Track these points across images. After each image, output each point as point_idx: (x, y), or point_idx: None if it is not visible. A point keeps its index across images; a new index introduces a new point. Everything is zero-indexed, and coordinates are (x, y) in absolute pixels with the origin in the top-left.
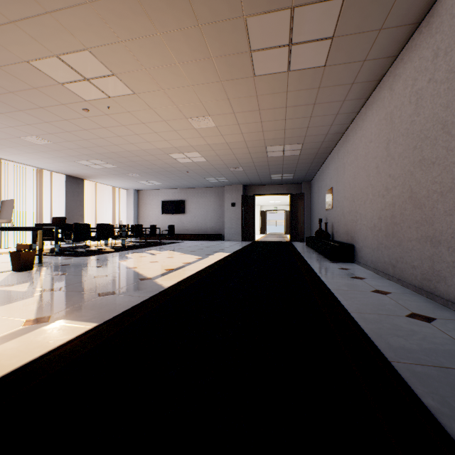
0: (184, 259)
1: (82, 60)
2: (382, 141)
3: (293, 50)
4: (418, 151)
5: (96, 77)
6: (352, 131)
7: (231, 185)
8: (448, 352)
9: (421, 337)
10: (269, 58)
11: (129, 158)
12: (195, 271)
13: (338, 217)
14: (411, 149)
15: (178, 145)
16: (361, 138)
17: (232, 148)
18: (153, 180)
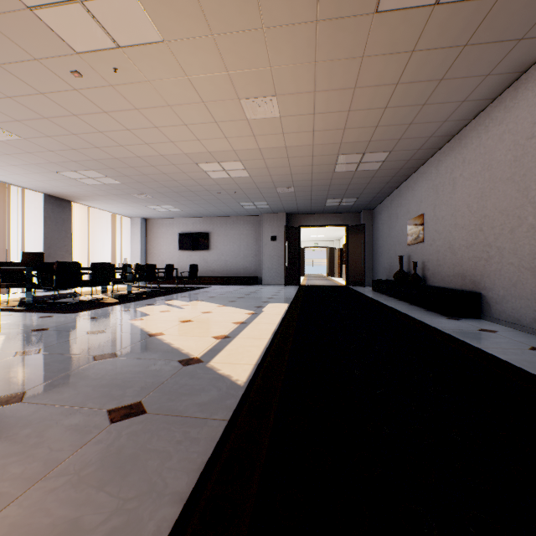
0: (231, 316)
1: None
2: None
3: None
4: None
5: None
6: (477, 129)
7: (271, 213)
8: None
9: None
10: None
11: (140, 170)
12: (265, 339)
13: (439, 253)
14: None
15: (214, 148)
16: (502, 137)
17: (290, 156)
18: (169, 205)
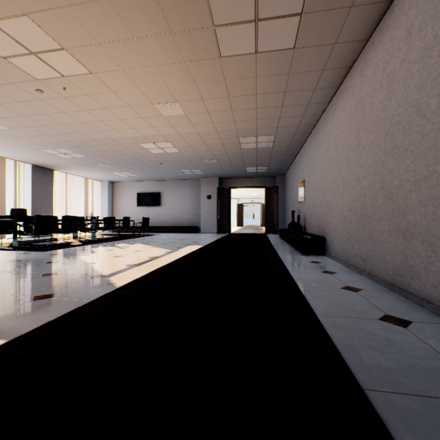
0: (152, 253)
1: (23, 29)
2: (352, 130)
3: (260, 27)
4: (390, 138)
5: (43, 50)
6: (324, 122)
7: (207, 177)
8: (432, 372)
9: (398, 348)
10: (235, 36)
11: (98, 148)
12: (158, 266)
13: (310, 209)
14: (383, 136)
15: (147, 134)
16: (332, 129)
17: (204, 138)
18: (127, 172)
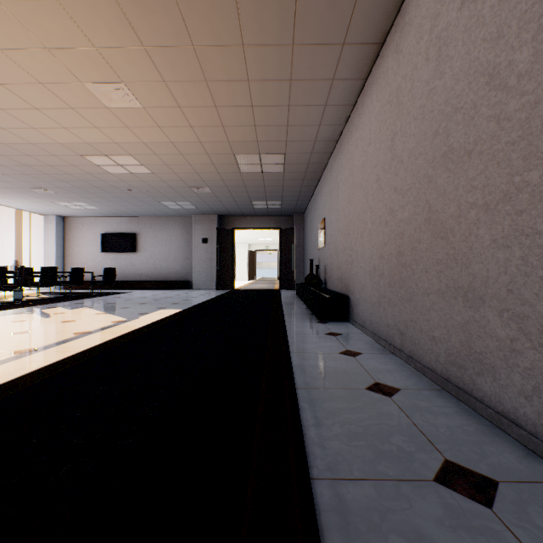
0: (87, 325)
1: None
2: (384, 137)
3: None
4: (441, 139)
5: None
6: (347, 135)
7: (202, 214)
8: None
9: None
10: None
11: (16, 159)
12: (72, 352)
13: (331, 257)
14: (430, 138)
15: (91, 139)
16: (358, 143)
17: (184, 153)
18: (81, 202)
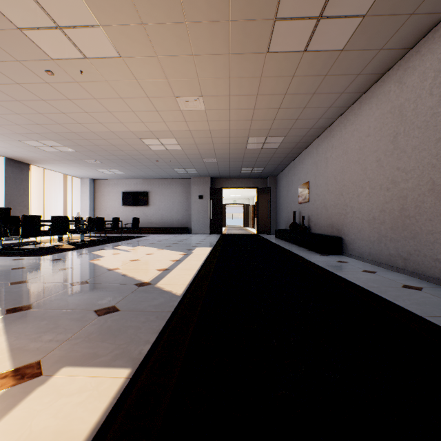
0: (168, 256)
1: None
2: (386, 134)
3: (320, 25)
4: None
5: (73, 25)
6: (340, 126)
7: (199, 177)
8: None
9: None
10: (291, 32)
11: (93, 141)
12: (194, 270)
13: (318, 210)
14: (434, 141)
15: (155, 129)
16: (353, 133)
17: (213, 136)
18: (115, 169)
